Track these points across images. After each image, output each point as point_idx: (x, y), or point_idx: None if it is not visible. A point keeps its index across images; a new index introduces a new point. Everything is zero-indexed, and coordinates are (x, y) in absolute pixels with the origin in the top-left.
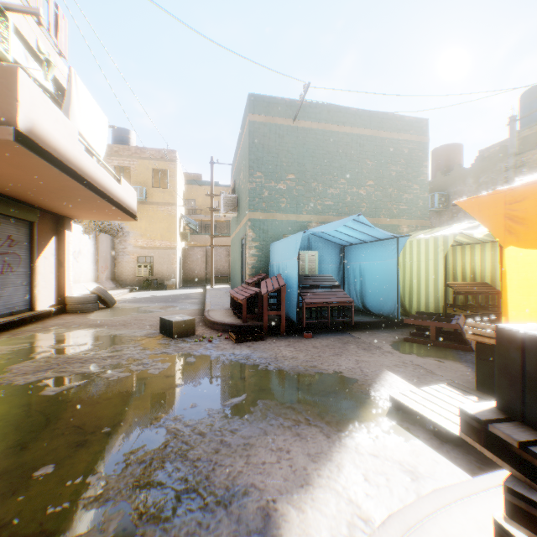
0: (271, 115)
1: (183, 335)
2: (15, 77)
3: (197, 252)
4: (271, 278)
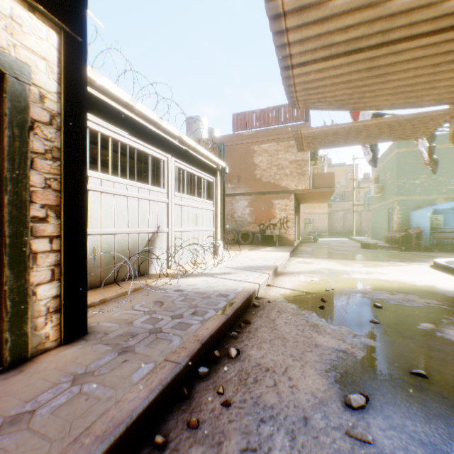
0: (409, 147)
1: (372, 248)
2: (333, 174)
3: (337, 215)
4: (413, 228)
